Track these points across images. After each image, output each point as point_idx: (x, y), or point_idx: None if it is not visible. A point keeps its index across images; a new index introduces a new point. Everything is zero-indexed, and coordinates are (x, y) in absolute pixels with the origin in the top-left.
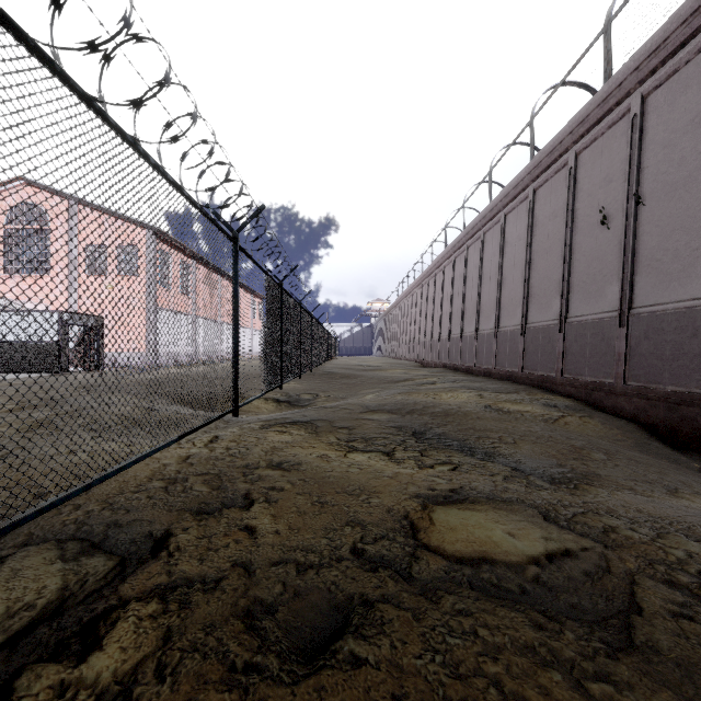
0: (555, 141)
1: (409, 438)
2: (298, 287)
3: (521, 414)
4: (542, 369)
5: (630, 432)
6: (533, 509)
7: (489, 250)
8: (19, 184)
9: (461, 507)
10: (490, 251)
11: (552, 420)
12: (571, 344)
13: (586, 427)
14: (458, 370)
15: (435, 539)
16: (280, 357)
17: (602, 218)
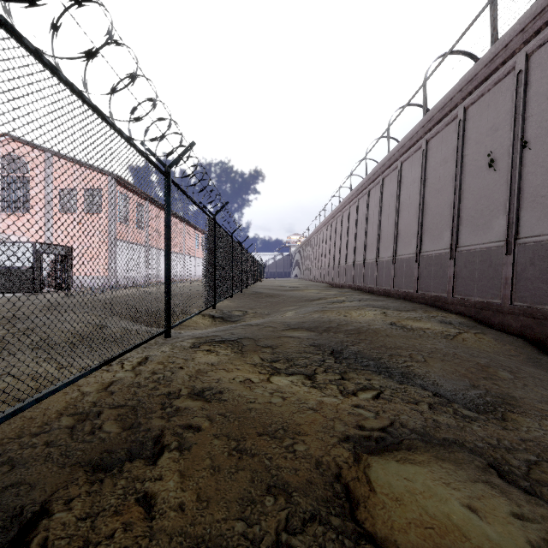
0: (446, 99)
1: (328, 358)
2: (229, 221)
3: (424, 331)
4: (435, 290)
5: (521, 347)
6: (481, 460)
7: (387, 192)
8: (4, 139)
9: (399, 458)
10: (388, 193)
11: (451, 336)
12: (461, 269)
13: (482, 343)
14: (361, 290)
15: (381, 523)
16: (214, 281)
17: (490, 161)
